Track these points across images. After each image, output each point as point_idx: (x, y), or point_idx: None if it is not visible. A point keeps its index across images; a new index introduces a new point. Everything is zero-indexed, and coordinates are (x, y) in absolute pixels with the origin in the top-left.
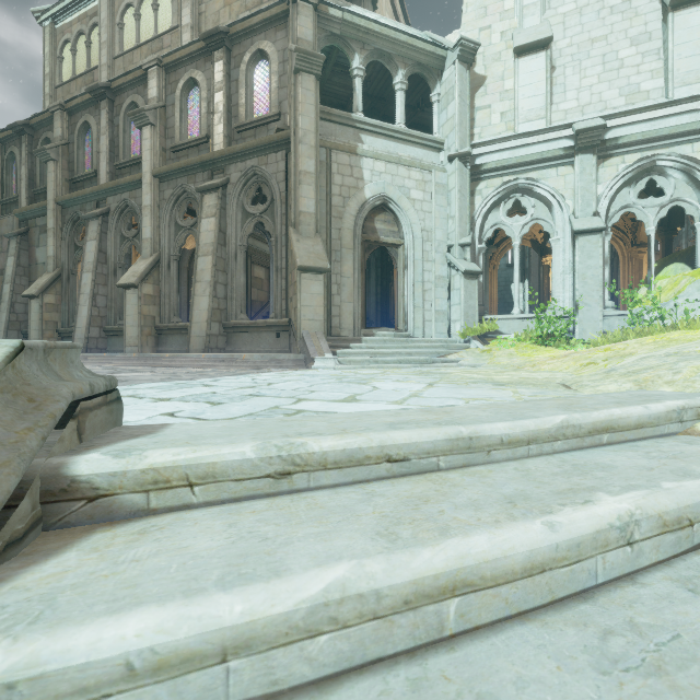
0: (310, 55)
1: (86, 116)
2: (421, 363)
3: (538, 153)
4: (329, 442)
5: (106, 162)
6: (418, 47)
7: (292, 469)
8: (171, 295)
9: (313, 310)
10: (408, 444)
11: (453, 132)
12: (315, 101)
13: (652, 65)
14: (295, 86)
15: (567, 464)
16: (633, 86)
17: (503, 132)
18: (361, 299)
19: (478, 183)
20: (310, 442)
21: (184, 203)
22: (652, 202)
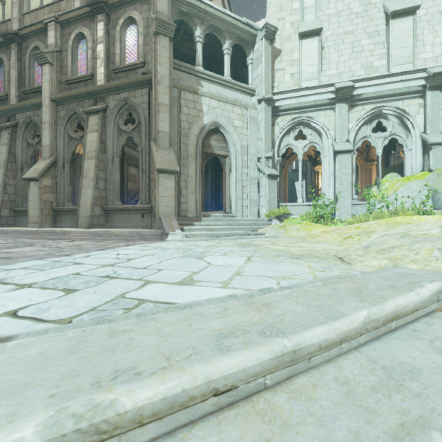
0: (165, 23)
1: (0, 54)
2: (241, 235)
3: (313, 101)
4: (146, 392)
5: (15, 88)
6: (239, 26)
7: (96, 439)
8: (65, 186)
9: (167, 199)
10: (235, 372)
11: (261, 84)
12: (169, 55)
13: (380, 51)
14: (155, 44)
15: (377, 366)
16: (369, 63)
17: (292, 86)
18: (201, 191)
19: (277, 118)
20: (121, 398)
21: (75, 121)
22: (380, 135)
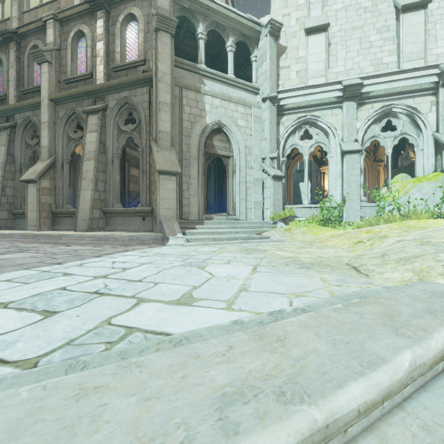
0: (166, 18)
1: None
2: (245, 239)
3: (320, 99)
4: None
5: (14, 88)
6: (242, 23)
7: None
8: (64, 188)
9: (169, 201)
10: None
11: (265, 82)
12: (171, 52)
13: (390, 47)
14: (156, 41)
15: (436, 441)
16: (378, 60)
17: (298, 84)
18: (204, 193)
19: (282, 117)
20: None
21: (74, 121)
22: (389, 134)
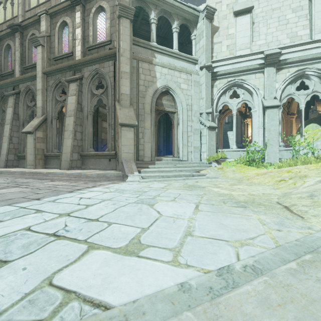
0: (126, 7)
1: (9, 41)
2: (187, 176)
3: (246, 66)
4: None
5: (18, 65)
6: (185, 9)
7: None
8: (53, 137)
9: (128, 147)
10: None
11: (202, 55)
12: (130, 33)
13: (303, 22)
14: (119, 25)
15: None
16: (294, 33)
17: (228, 55)
18: (155, 140)
19: (215, 81)
20: None
21: (60, 88)
22: (303, 93)
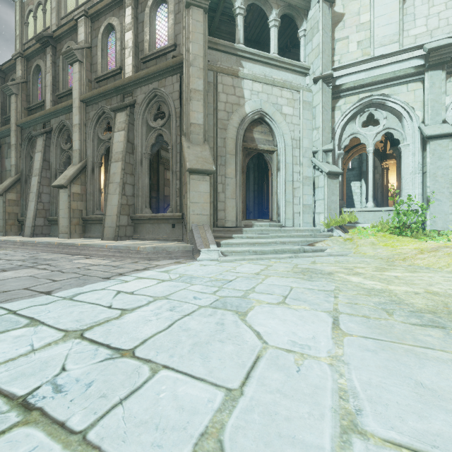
0: None
1: (38, 60)
2: (295, 252)
3: (391, 72)
4: None
5: (50, 93)
6: None
7: None
8: (94, 193)
9: (201, 206)
10: None
11: (317, 59)
12: (203, 31)
13: None
14: (187, 19)
15: None
16: None
17: (359, 58)
18: (242, 195)
19: (338, 100)
20: None
21: (104, 122)
22: None
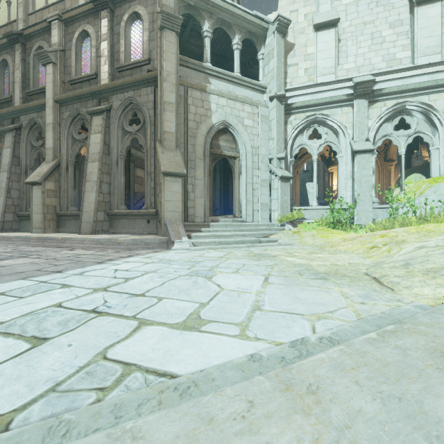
0: (171, 16)
1: (5, 55)
2: (252, 243)
3: (330, 97)
4: None
5: (19, 90)
6: (249, 20)
7: None
8: (68, 190)
9: (174, 204)
10: None
11: (273, 80)
12: (176, 51)
13: (403, 41)
14: (161, 39)
15: None
16: (391, 55)
17: (306, 82)
18: (209, 195)
19: (289, 116)
20: None
21: (78, 123)
22: (403, 133)
